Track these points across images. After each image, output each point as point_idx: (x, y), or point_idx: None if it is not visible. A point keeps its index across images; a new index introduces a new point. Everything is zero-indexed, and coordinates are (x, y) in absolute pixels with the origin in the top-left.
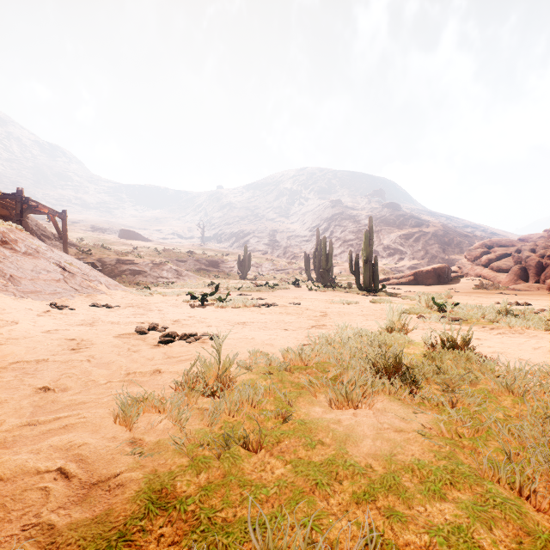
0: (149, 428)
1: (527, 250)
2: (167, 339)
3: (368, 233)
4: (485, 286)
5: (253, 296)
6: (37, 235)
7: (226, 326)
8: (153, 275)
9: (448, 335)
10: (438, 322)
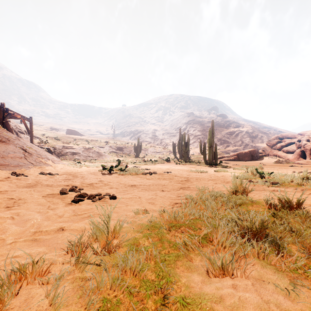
0: (21, 310)
1: (304, 140)
2: (78, 198)
3: (211, 129)
4: (281, 161)
5: (142, 168)
6: (15, 131)
7: (122, 188)
8: (84, 155)
9: (276, 195)
10: (264, 185)
